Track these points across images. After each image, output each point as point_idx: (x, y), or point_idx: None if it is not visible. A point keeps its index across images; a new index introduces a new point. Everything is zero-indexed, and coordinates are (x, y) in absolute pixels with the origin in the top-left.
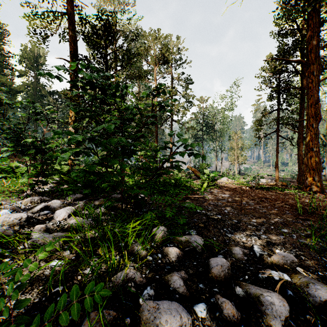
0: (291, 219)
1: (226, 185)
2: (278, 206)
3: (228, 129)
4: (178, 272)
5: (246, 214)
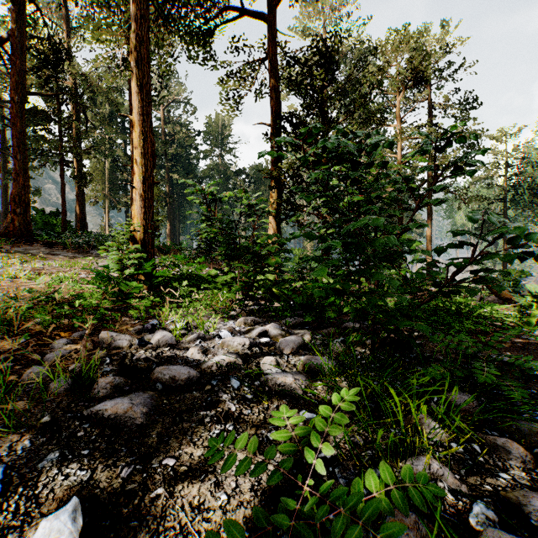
0: None
1: None
2: None
3: None
4: (537, 493)
5: None
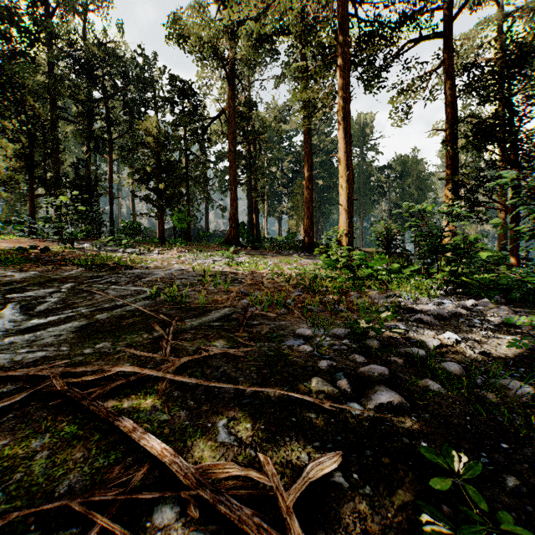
0: None
1: None
2: None
3: None
4: None
5: None
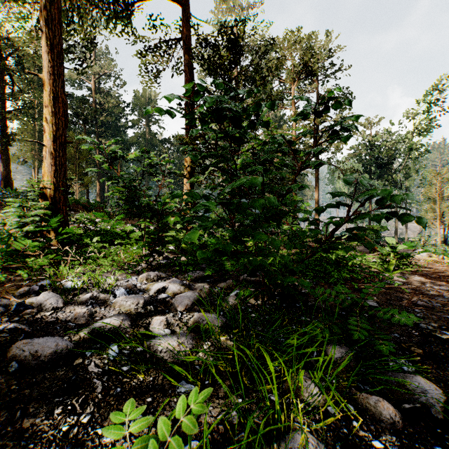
0: None
1: (429, 266)
2: None
3: (420, 167)
4: None
5: None
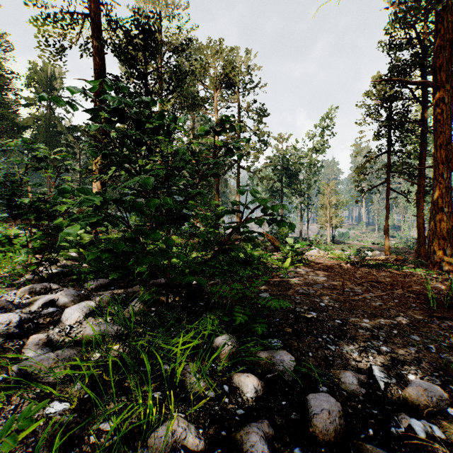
0: (421, 318)
1: (317, 260)
2: (398, 295)
3: (317, 179)
4: (258, 424)
5: (353, 310)
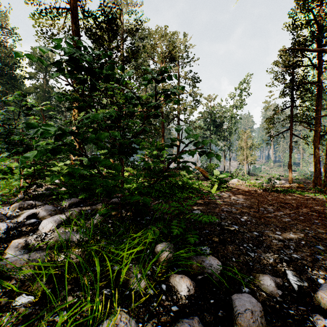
0: (323, 232)
1: (237, 187)
2: (302, 213)
3: (237, 128)
4: (189, 320)
5: (267, 224)
